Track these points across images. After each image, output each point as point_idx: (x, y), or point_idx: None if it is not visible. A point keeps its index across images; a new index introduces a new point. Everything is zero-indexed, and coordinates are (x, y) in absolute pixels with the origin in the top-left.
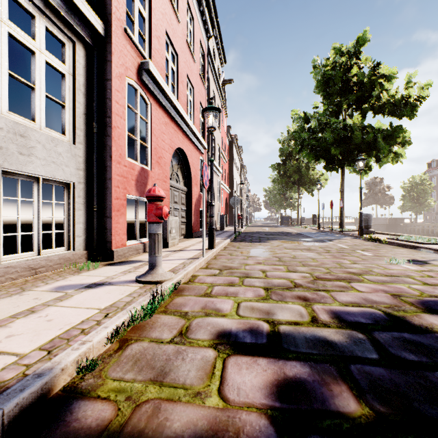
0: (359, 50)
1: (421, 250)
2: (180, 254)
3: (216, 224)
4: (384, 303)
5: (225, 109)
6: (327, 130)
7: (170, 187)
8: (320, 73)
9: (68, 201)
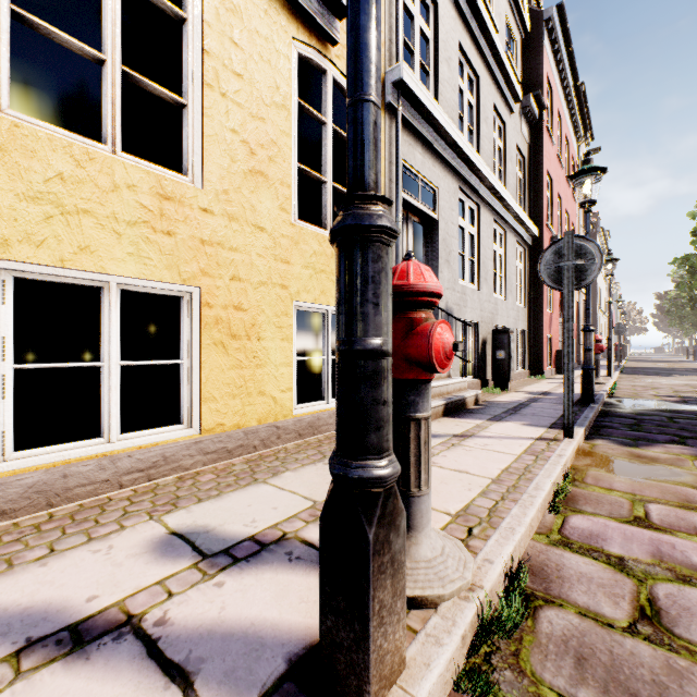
0: None
1: None
2: None
3: (581, 357)
4: None
5: None
6: None
7: None
8: None
9: (521, 341)
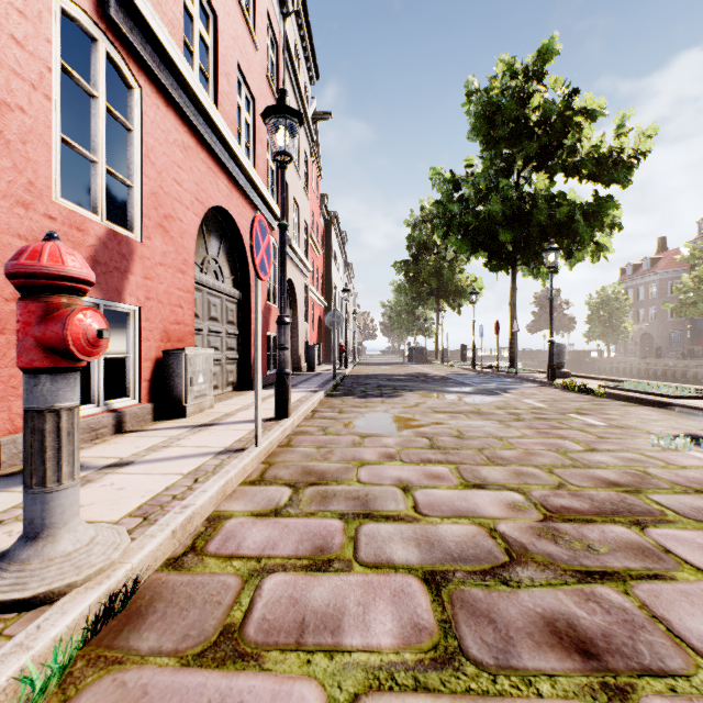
0: (543, 68)
1: (678, 411)
2: (203, 438)
3: (301, 362)
4: None
5: (318, 163)
6: (493, 199)
7: (199, 286)
8: (481, 101)
9: None
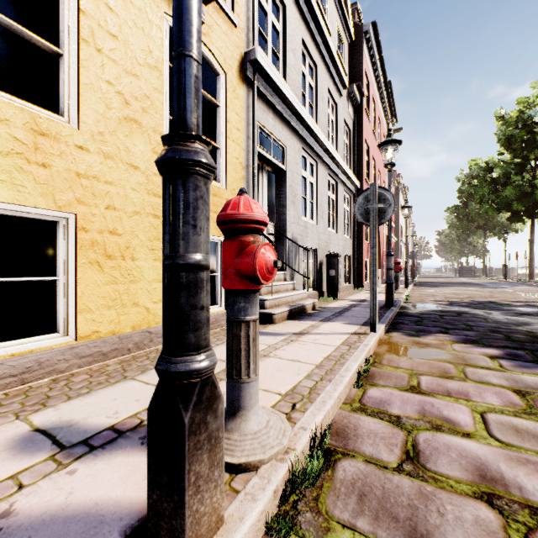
0: None
1: None
2: None
3: None
4: (493, 300)
5: None
6: (507, 187)
7: None
8: (500, 133)
9: (348, 263)
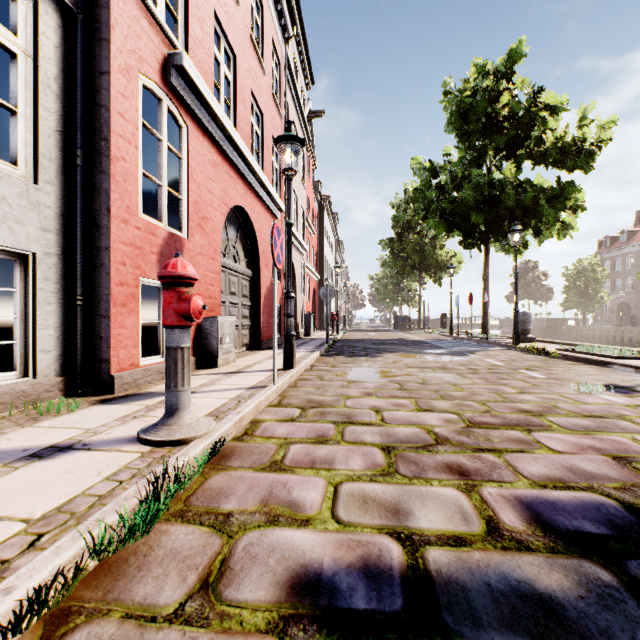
0: (512, 69)
1: (615, 368)
2: (235, 380)
3: (299, 328)
4: (611, 479)
5: (312, 155)
6: (465, 186)
7: (222, 268)
8: (455, 101)
9: (23, 287)
